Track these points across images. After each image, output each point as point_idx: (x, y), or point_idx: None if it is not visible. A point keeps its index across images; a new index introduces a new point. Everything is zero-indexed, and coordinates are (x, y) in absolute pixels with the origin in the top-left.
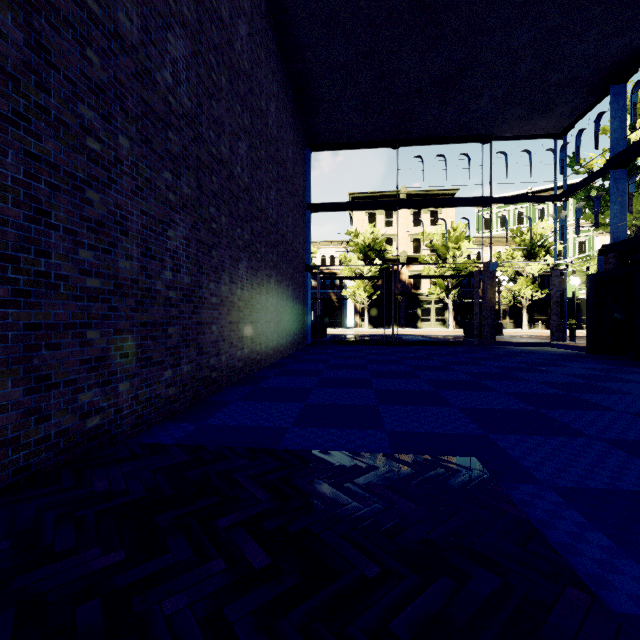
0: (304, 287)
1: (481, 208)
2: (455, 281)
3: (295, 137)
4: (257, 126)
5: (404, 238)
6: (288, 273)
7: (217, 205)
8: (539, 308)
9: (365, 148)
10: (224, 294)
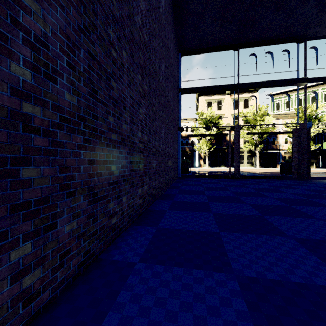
0: (177, 141)
1: (274, 97)
2: (260, 140)
3: (174, 40)
4: (153, 1)
5: (228, 116)
6: (170, 129)
7: (117, 34)
8: (312, 155)
9: (216, 51)
10: (125, 133)
